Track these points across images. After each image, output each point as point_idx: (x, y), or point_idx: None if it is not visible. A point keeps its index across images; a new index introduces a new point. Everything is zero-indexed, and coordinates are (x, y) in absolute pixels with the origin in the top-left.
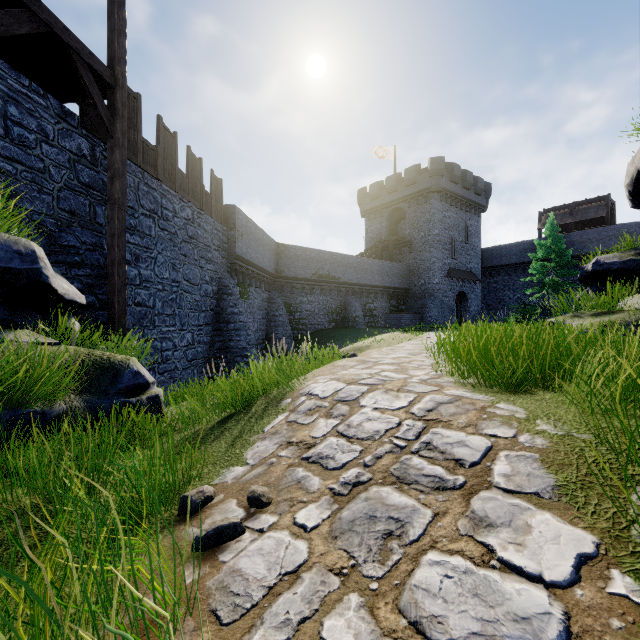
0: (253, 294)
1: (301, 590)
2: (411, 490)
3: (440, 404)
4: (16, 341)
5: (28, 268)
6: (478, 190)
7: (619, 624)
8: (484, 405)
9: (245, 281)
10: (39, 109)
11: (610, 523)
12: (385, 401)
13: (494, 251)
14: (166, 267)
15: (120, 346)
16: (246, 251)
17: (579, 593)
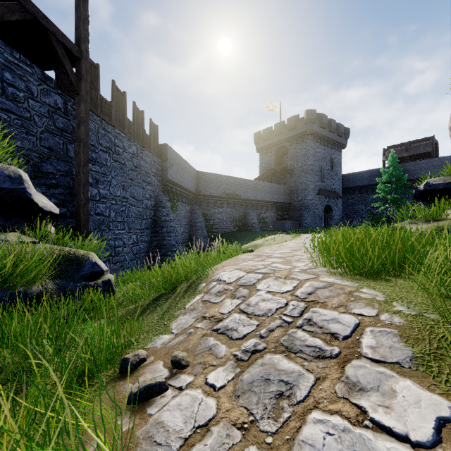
0: (180, 207)
1: (210, 442)
2: (297, 358)
3: (317, 289)
4: (7, 240)
5: (16, 188)
6: (340, 133)
7: None
8: (351, 290)
9: (174, 198)
10: (26, 75)
11: None
12: (275, 286)
13: (351, 176)
14: (118, 188)
15: (84, 244)
16: (175, 176)
17: None
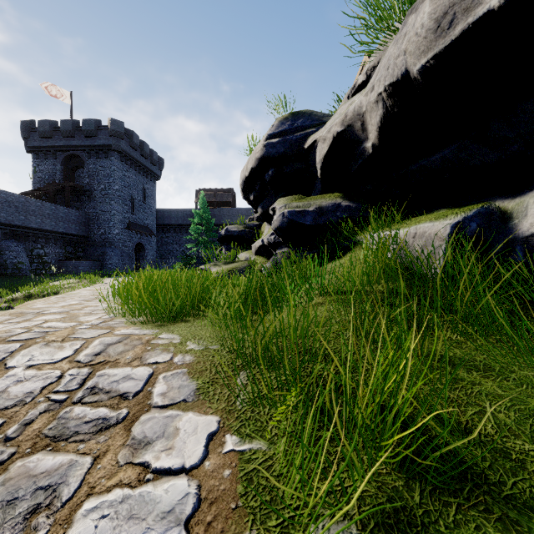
0: None
1: None
2: (69, 444)
3: (109, 345)
4: None
5: None
6: (154, 161)
7: (229, 472)
8: (149, 338)
9: None
10: None
11: (226, 403)
12: (44, 355)
13: (166, 213)
14: None
15: None
16: None
17: (207, 464)
